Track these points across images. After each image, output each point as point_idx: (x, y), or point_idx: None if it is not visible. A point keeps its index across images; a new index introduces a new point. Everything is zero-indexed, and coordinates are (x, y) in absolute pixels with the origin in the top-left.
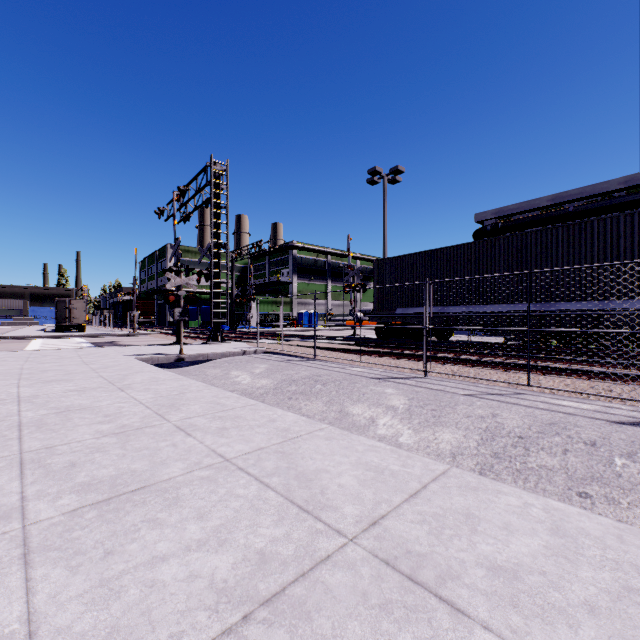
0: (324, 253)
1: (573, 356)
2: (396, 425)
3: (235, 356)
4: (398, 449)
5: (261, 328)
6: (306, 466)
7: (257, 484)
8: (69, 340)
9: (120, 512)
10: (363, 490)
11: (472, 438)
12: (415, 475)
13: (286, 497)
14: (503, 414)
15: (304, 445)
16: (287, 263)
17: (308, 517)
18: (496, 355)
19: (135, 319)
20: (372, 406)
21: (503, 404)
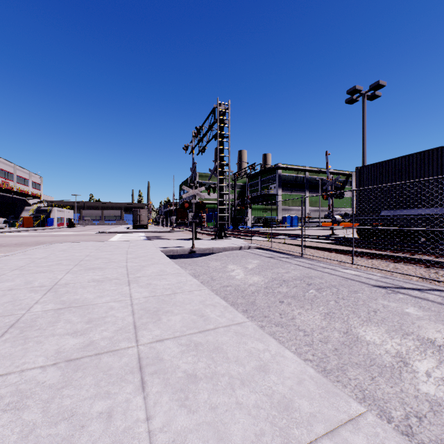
0: (303, 171)
1: None
2: None
3: (233, 250)
4: None
5: (255, 228)
6: None
7: None
8: (136, 234)
9: None
10: None
11: None
12: None
13: None
14: None
15: None
16: (274, 180)
17: None
18: None
19: (173, 221)
20: (394, 333)
21: None
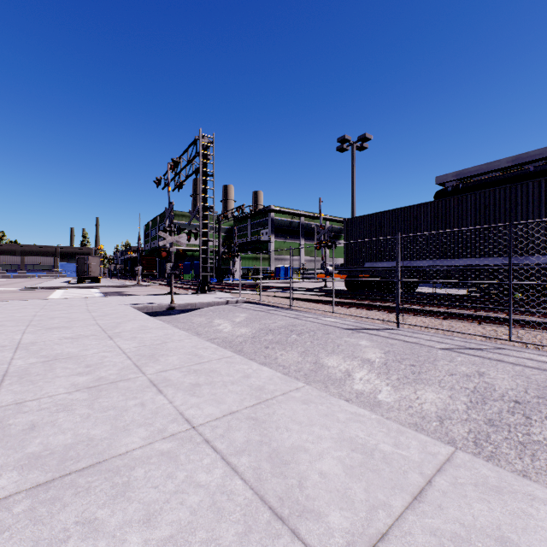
0: (298, 215)
1: (544, 309)
2: (373, 380)
3: (219, 305)
4: (385, 420)
5: (244, 280)
6: (281, 441)
7: (223, 466)
8: (85, 290)
9: (55, 504)
10: (351, 484)
11: (459, 400)
12: (413, 461)
13: (256, 490)
14: (490, 373)
15: (279, 410)
16: (266, 224)
17: (282, 530)
18: (465, 307)
19: (139, 273)
20: (347, 358)
21: (486, 360)
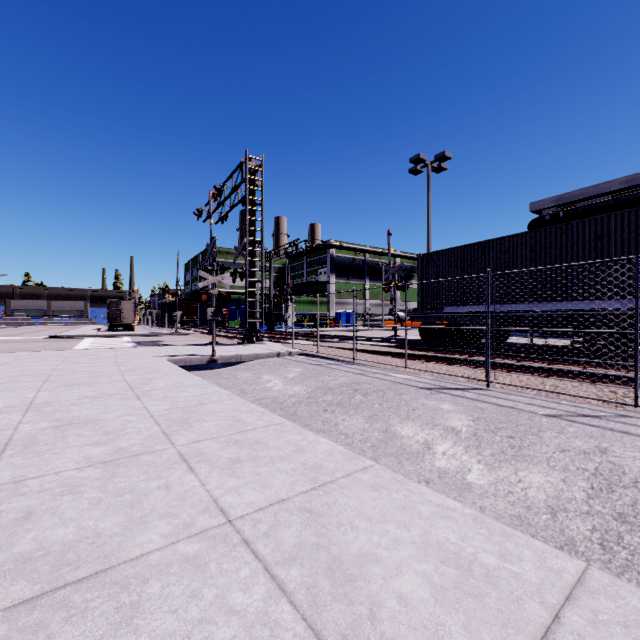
0: (362, 251)
1: None
2: (460, 455)
3: (269, 358)
4: (484, 516)
5: (298, 328)
6: (344, 544)
7: (265, 582)
8: (116, 339)
9: (38, 635)
10: (444, 617)
11: (576, 485)
12: (529, 583)
13: (310, 623)
14: (615, 449)
15: (341, 498)
16: (324, 262)
17: None
18: (572, 362)
19: (177, 319)
20: (425, 426)
21: (607, 432)
